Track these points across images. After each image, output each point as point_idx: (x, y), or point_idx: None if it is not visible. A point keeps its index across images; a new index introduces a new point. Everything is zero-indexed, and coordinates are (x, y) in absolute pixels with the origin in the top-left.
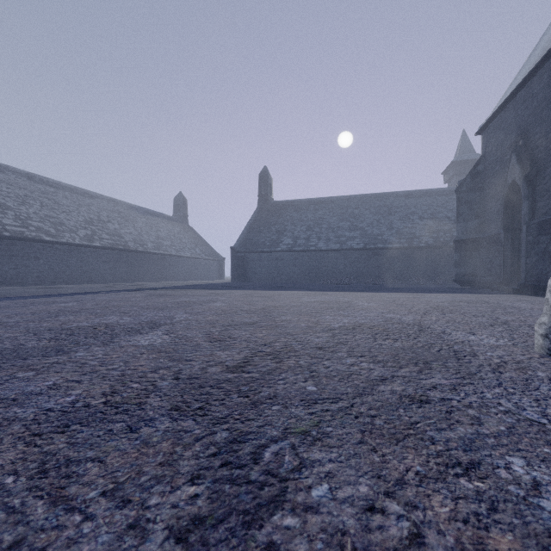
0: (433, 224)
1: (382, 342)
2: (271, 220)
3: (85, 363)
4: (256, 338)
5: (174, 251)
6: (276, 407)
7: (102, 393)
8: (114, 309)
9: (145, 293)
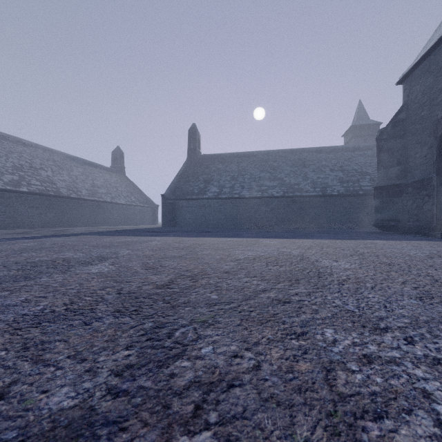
0: (343, 175)
1: None
2: (199, 171)
3: None
4: None
5: (109, 198)
6: None
7: None
8: None
9: (40, 242)
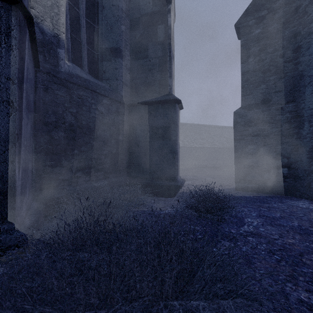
0: None
1: None
2: None
3: None
4: None
5: None
6: None
7: None
8: None
9: None
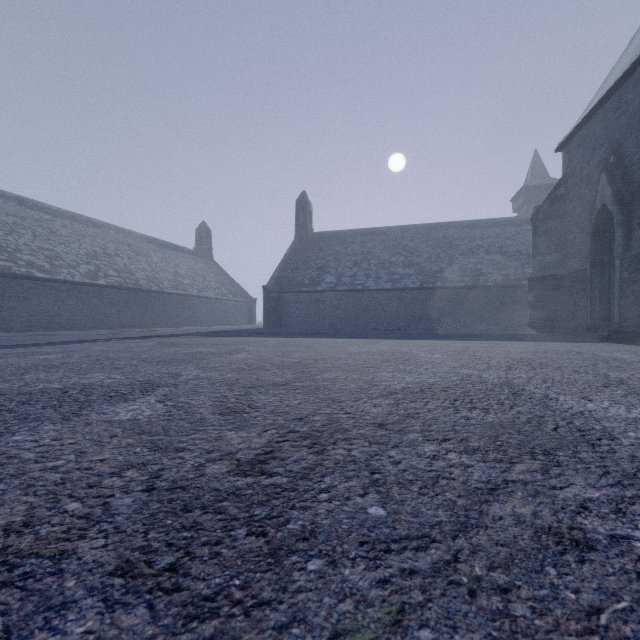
0: (502, 259)
1: (468, 413)
2: (311, 255)
3: (14, 456)
4: (287, 408)
5: (195, 291)
6: (315, 564)
7: (4, 525)
8: (105, 363)
9: (156, 341)
